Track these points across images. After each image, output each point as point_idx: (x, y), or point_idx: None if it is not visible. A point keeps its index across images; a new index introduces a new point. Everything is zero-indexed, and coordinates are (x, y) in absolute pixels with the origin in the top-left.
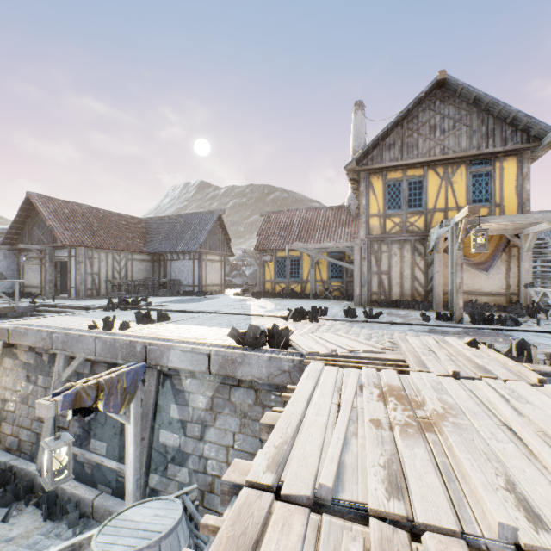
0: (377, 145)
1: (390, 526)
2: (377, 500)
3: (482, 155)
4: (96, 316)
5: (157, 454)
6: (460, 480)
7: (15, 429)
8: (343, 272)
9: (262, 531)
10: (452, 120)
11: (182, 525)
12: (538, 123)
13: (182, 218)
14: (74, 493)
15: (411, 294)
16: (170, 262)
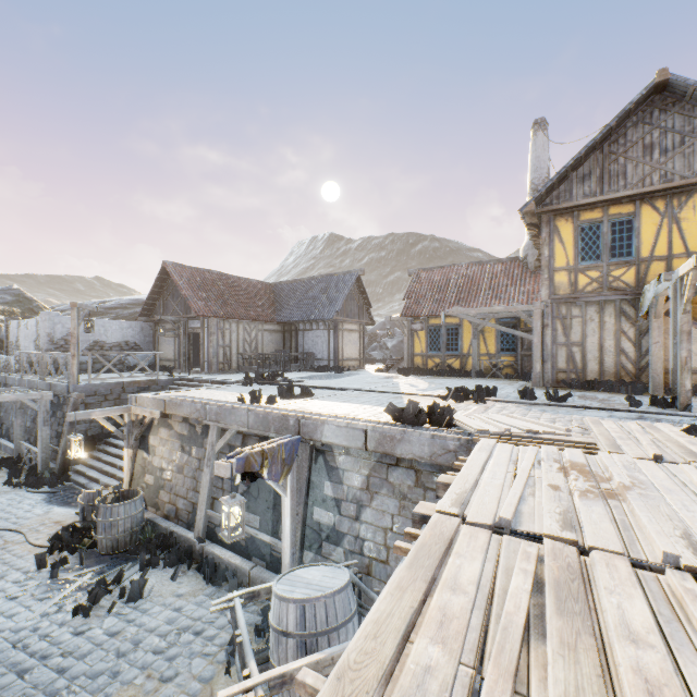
0: (565, 177)
1: (561, 543)
2: (551, 530)
3: None
4: (237, 390)
5: (310, 531)
6: (635, 531)
7: (173, 497)
8: (518, 343)
9: (454, 536)
10: (678, 135)
11: (351, 588)
12: None
13: (315, 281)
14: (231, 562)
15: (616, 373)
16: (303, 332)
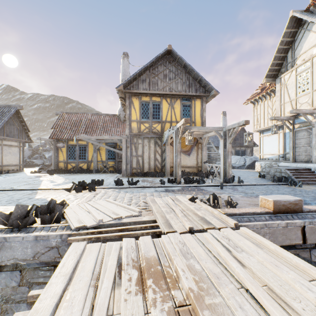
0: (136, 78)
1: None
2: None
3: (187, 95)
4: None
5: None
6: None
7: None
8: (116, 155)
9: None
10: (174, 74)
11: None
12: (209, 84)
13: None
14: None
15: (154, 168)
16: None
